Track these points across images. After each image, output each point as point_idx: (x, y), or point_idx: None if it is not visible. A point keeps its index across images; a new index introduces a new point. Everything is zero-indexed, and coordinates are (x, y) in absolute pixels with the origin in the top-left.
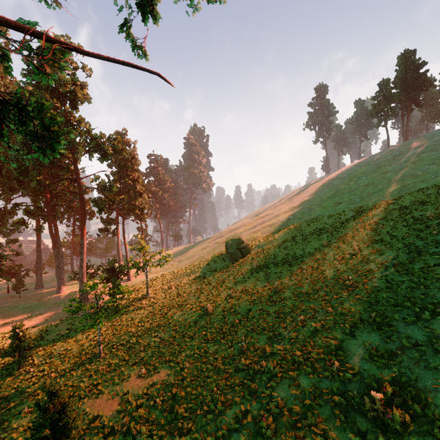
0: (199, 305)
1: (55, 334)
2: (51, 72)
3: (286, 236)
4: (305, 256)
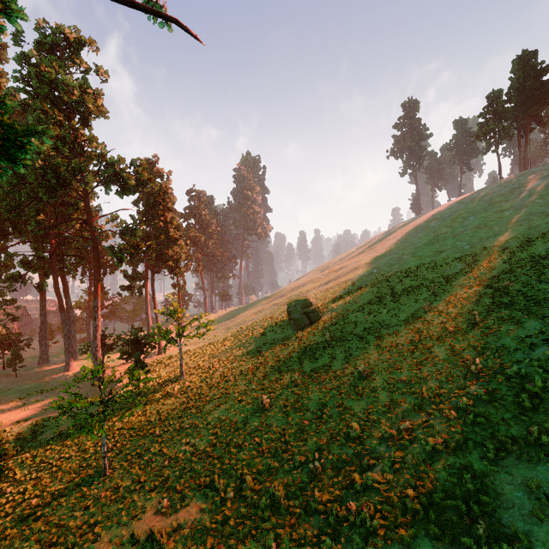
0: (251, 395)
1: (52, 432)
2: None
3: (370, 297)
4: (399, 325)
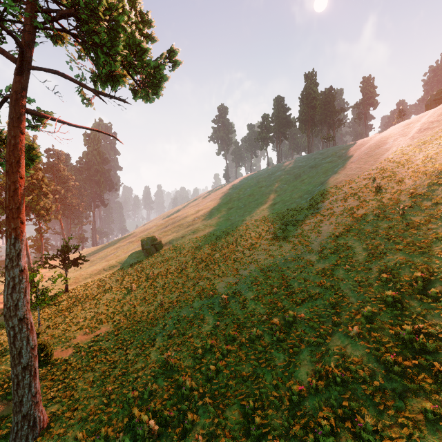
0: (124, 287)
1: None
2: (37, 125)
3: (192, 234)
4: (204, 247)
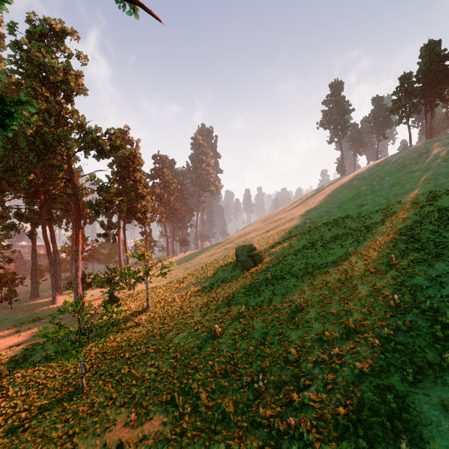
0: (205, 325)
1: (40, 355)
2: None
3: (303, 242)
4: (329, 266)
